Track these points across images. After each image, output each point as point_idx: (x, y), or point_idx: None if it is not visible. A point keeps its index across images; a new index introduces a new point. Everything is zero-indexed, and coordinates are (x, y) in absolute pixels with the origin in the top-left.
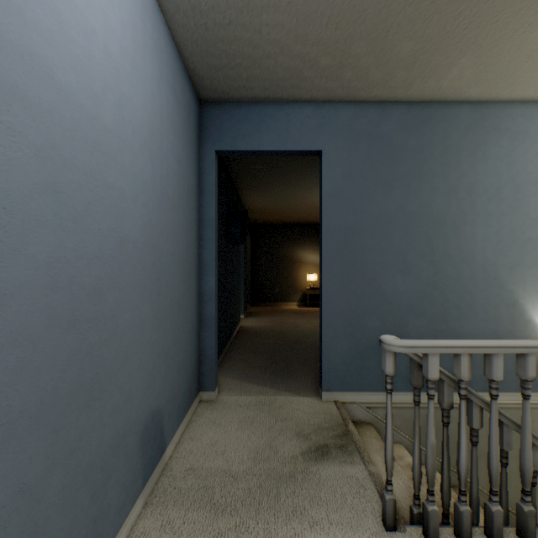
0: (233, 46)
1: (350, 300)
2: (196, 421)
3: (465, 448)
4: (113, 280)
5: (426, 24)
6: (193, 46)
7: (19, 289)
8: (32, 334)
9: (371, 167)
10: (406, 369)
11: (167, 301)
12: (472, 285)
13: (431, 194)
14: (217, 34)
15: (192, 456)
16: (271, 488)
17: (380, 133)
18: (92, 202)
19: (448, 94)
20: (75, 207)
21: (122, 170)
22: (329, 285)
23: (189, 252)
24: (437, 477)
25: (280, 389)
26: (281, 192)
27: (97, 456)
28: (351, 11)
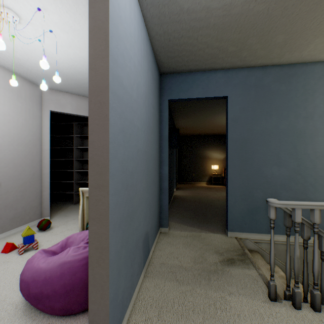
0: (181, 47)
1: (244, 180)
2: (160, 242)
3: (317, 260)
4: (135, 168)
5: (293, 25)
6: (161, 49)
7: (116, 172)
8: (118, 190)
9: (257, 104)
10: (279, 221)
11: (150, 179)
12: (323, 172)
13: (295, 118)
14: (174, 42)
15: (162, 258)
16: (205, 276)
17: (263, 84)
18: (131, 134)
19: (307, 59)
20: (127, 137)
21: (138, 117)
22: (232, 172)
23: (156, 154)
24: (299, 285)
25: (202, 229)
26: (198, 117)
27: (132, 246)
28: (248, 24)
